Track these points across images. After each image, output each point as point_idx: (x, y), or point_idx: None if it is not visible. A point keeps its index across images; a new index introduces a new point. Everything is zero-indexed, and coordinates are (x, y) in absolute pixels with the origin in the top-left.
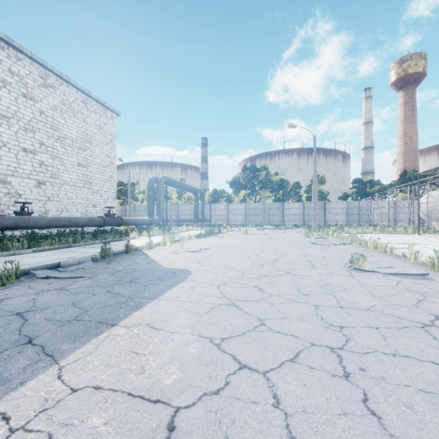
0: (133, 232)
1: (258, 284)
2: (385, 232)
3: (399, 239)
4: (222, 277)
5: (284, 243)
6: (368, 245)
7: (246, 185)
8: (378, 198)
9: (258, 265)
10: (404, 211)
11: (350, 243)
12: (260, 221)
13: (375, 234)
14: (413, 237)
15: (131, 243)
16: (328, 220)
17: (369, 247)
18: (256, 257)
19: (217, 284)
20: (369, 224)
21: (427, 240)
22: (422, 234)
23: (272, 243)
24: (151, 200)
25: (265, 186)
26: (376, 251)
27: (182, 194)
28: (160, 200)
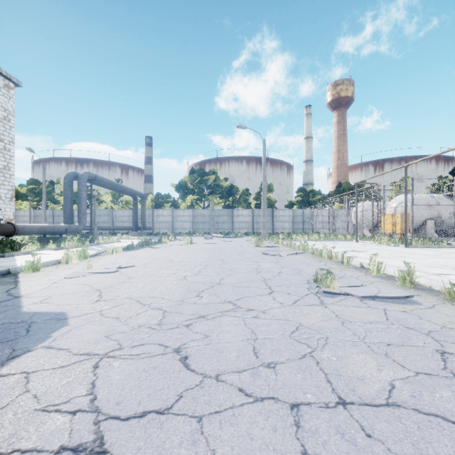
0: (28, 244)
1: (184, 342)
2: (329, 239)
3: (343, 246)
4: (122, 329)
5: (233, 255)
6: (323, 255)
7: (194, 190)
8: (320, 206)
9: (195, 294)
10: (340, 219)
11: (302, 252)
12: (209, 229)
13: (320, 242)
14: (354, 244)
15: (15, 261)
16: (276, 228)
17: (324, 257)
18: (195, 278)
19: (99, 353)
20: (312, 232)
21: (367, 247)
22: (360, 240)
23: (219, 255)
24: (68, 202)
25: (214, 191)
26: (332, 261)
27: (119, 197)
28: (82, 202)
